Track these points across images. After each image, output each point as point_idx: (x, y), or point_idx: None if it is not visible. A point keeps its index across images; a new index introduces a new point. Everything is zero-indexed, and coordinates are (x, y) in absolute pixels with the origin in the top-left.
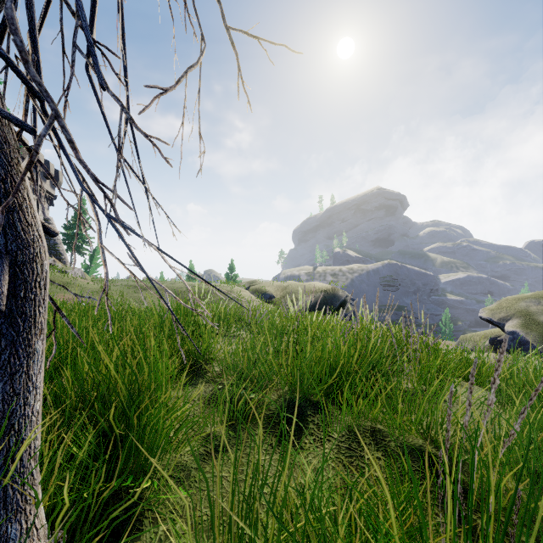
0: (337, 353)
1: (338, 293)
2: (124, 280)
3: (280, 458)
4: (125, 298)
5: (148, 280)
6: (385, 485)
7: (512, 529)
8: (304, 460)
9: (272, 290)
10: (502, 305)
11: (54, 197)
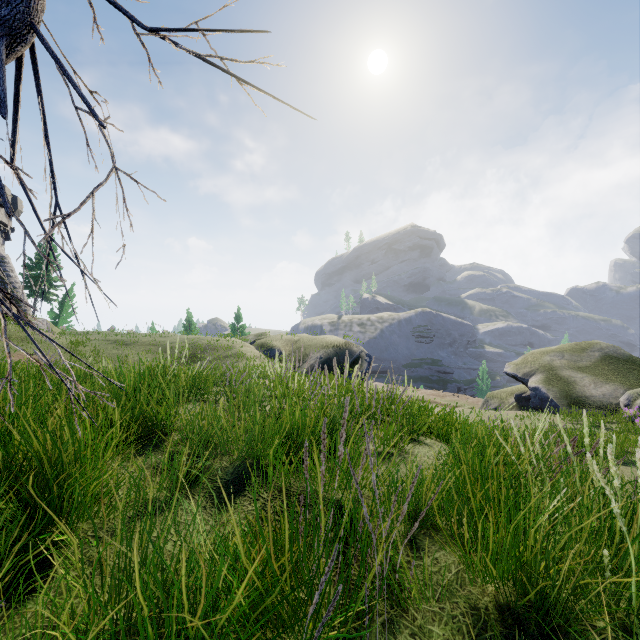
0: (292, 418)
1: (351, 349)
2: (102, 333)
3: (208, 517)
4: (101, 356)
5: (134, 333)
6: (234, 520)
7: (370, 558)
8: (195, 510)
9: (280, 345)
10: (527, 360)
11: (11, 229)
